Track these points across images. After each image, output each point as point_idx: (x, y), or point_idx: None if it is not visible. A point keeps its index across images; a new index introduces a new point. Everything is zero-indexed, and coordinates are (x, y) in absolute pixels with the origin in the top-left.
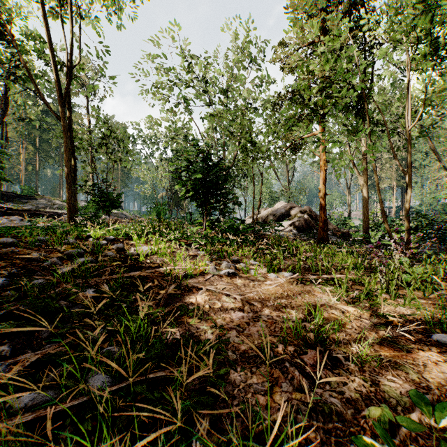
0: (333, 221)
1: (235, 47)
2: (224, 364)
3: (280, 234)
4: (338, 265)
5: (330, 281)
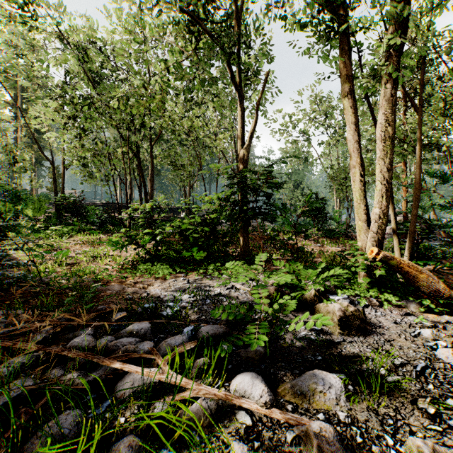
0: None
1: None
2: None
3: None
4: None
5: None
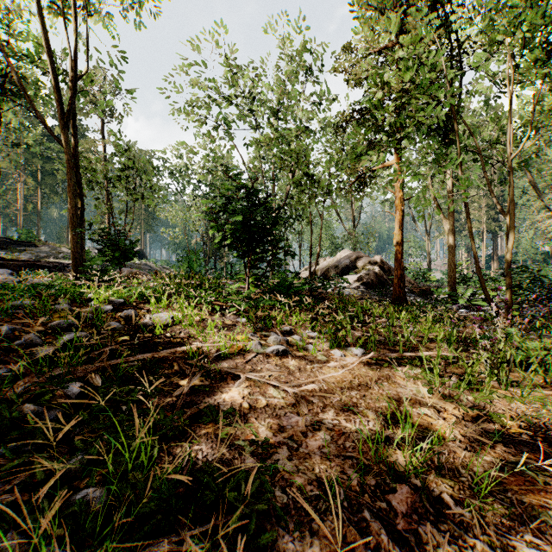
0: (410, 274)
1: (287, 55)
2: (268, 516)
3: (344, 291)
4: (422, 335)
5: (415, 361)
